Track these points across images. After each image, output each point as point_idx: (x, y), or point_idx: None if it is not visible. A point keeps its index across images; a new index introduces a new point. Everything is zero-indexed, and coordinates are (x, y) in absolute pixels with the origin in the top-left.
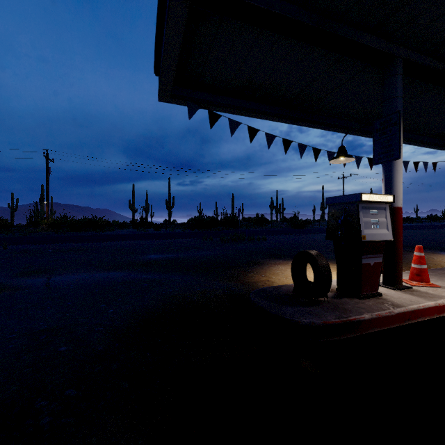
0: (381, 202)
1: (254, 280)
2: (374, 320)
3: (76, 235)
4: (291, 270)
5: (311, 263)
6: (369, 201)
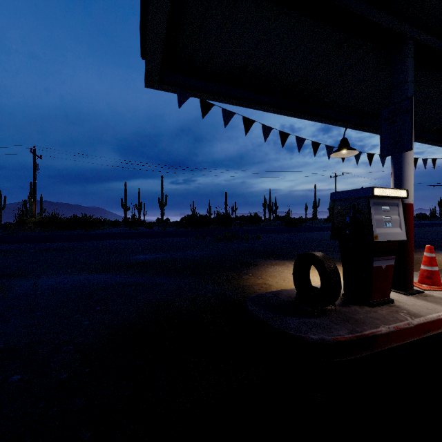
0: (394, 197)
1: (249, 283)
2: (392, 334)
3: (64, 234)
4: (293, 274)
5: (317, 266)
6: (382, 196)
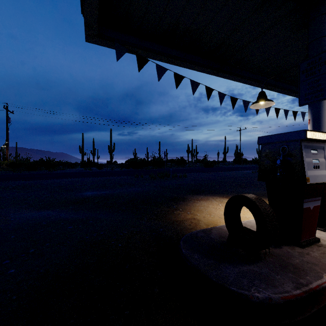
0: (322, 141)
1: (180, 218)
2: None
3: (30, 173)
4: (224, 214)
5: (252, 210)
6: (313, 139)
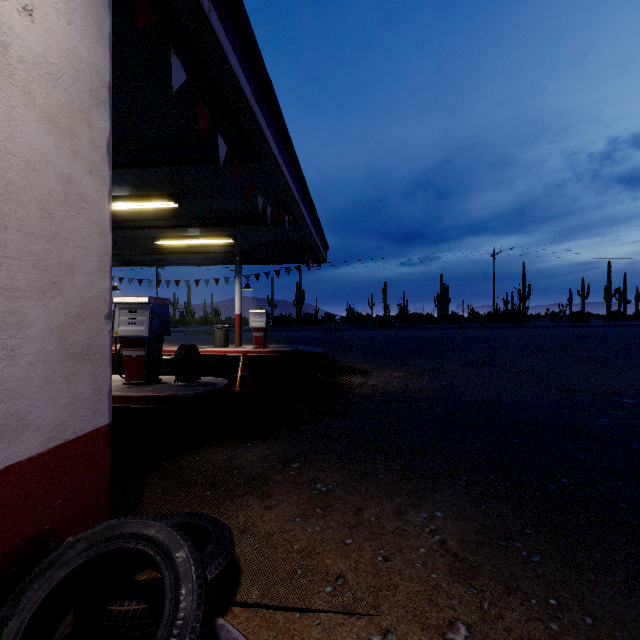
0: None
1: None
2: None
3: None
4: None
5: None
6: None
